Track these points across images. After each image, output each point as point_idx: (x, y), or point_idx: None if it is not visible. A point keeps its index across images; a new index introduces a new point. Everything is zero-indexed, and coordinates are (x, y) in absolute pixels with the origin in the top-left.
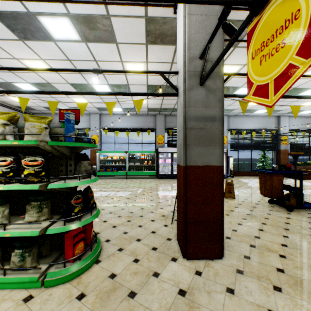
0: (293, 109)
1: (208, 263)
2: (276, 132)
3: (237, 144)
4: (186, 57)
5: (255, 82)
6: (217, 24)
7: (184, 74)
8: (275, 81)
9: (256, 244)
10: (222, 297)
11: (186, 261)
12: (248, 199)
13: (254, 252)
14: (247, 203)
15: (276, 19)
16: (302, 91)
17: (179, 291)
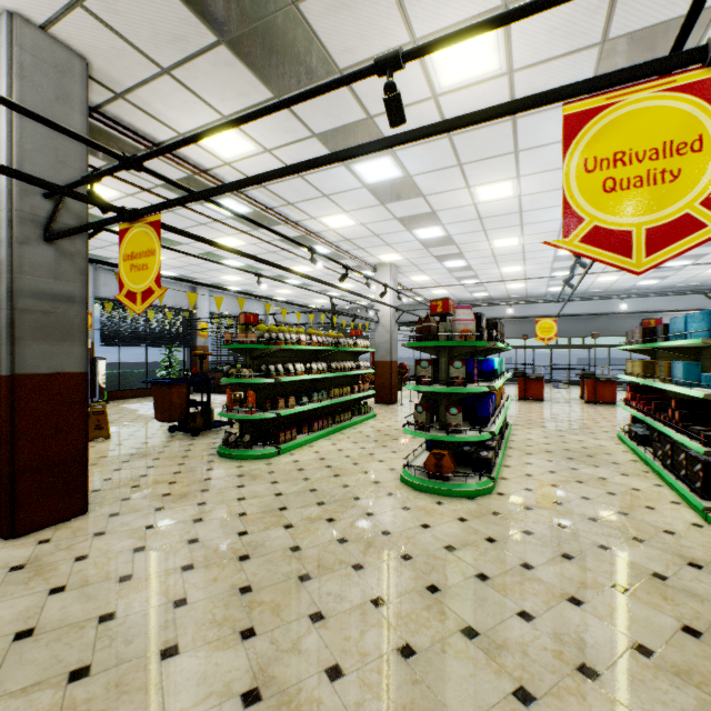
0: (190, 297)
1: (62, 527)
2: (191, 315)
3: (119, 332)
4: (14, 184)
5: (127, 285)
6: (81, 181)
7: (11, 212)
8: (143, 294)
9: (142, 483)
10: (89, 542)
11: (16, 540)
12: (137, 434)
13: (137, 492)
14: (134, 440)
15: (143, 242)
16: (221, 259)
17: (12, 569)
